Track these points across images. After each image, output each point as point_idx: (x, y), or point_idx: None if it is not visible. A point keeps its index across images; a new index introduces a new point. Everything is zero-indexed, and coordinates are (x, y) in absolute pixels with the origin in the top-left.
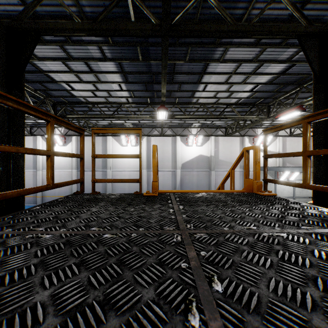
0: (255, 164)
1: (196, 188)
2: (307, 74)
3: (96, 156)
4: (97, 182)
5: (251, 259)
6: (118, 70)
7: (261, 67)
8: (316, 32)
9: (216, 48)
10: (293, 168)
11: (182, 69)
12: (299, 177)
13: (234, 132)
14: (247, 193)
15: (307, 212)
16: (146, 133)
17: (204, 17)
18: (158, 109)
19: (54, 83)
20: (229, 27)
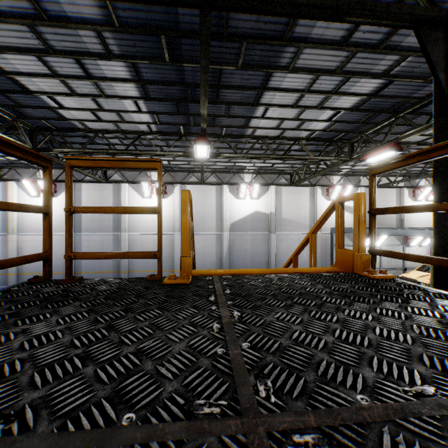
0: (358, 225)
1: (251, 258)
2: (407, 97)
3: (74, 210)
4: (76, 258)
5: None
6: (132, 78)
7: (346, 83)
8: (441, 18)
9: (283, 47)
10: (382, 230)
11: (232, 80)
12: (387, 241)
13: (303, 180)
14: (344, 274)
15: None
16: (180, 180)
17: None
18: (195, 142)
19: (27, 95)
20: (310, 0)
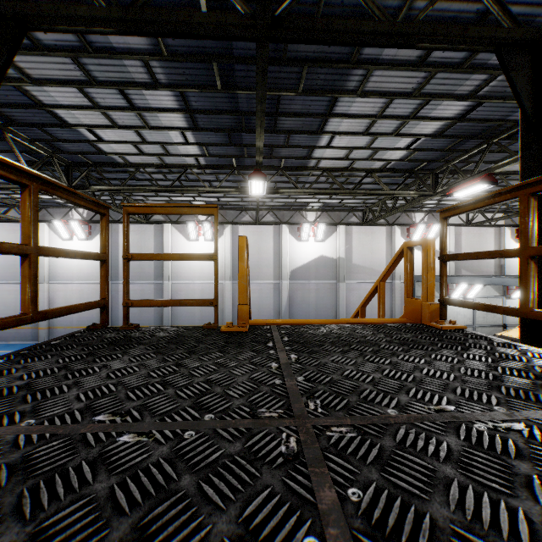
0: (426, 272)
1: (315, 312)
2: (500, 121)
3: (131, 257)
4: (133, 306)
5: (476, 513)
6: (179, 107)
7: (425, 106)
8: (527, 39)
9: (350, 70)
10: (474, 278)
11: (291, 107)
12: (482, 292)
13: (378, 218)
14: (411, 325)
15: (539, 367)
16: (231, 219)
17: (331, 10)
18: (250, 177)
19: (65, 128)
20: (377, 27)
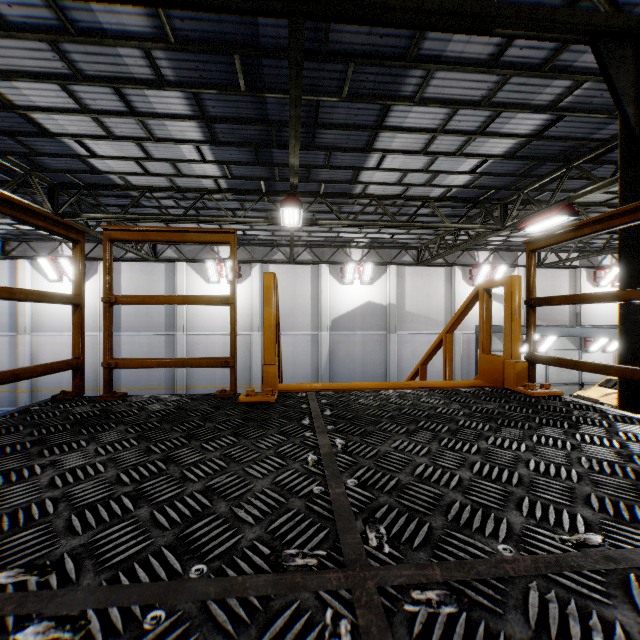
0: (510, 321)
1: (361, 369)
2: (583, 140)
3: (115, 300)
4: (118, 367)
5: None
6: (192, 114)
7: (496, 120)
8: (629, 29)
9: (407, 70)
10: (549, 328)
11: (333, 117)
12: (556, 345)
13: (436, 257)
14: (491, 390)
15: None
16: (260, 257)
17: None
18: (282, 204)
19: (46, 139)
20: (444, 6)
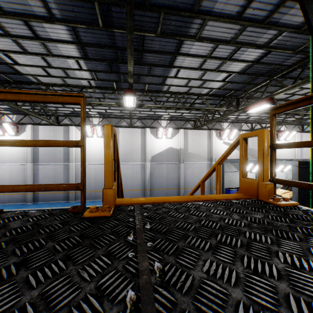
0: (262, 158)
1: (166, 181)
2: (279, 65)
3: None
4: None
5: None
6: (73, 40)
7: (237, 52)
8: None
9: (192, 19)
10: None
11: (152, 46)
12: None
13: (203, 125)
14: (251, 201)
15: None
16: (114, 124)
17: None
18: (124, 94)
19: None
20: None
